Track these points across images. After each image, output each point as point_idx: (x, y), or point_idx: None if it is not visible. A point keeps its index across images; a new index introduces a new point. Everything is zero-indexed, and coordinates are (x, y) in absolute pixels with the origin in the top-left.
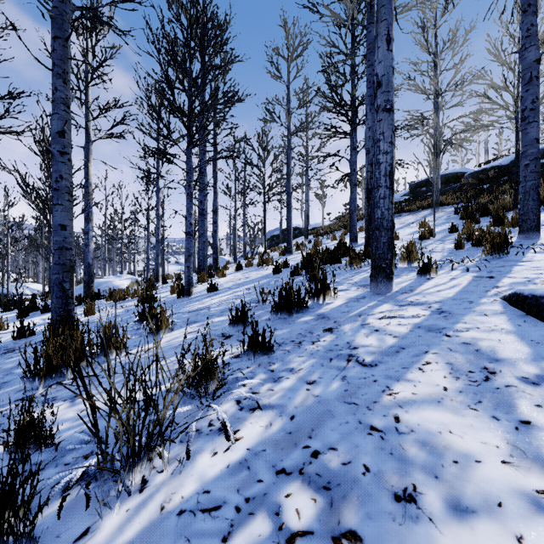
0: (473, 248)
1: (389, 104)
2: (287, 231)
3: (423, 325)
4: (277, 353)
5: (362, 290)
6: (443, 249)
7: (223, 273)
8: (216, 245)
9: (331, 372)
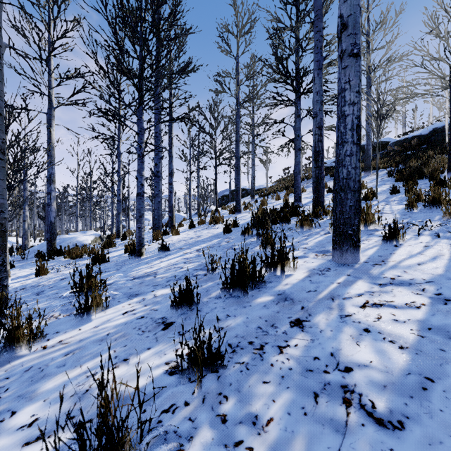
0: (426, 210)
1: (356, 48)
2: (236, 192)
3: (434, 324)
4: (230, 369)
5: (322, 258)
6: (392, 210)
7: (176, 231)
8: (171, 204)
9: (326, 438)
